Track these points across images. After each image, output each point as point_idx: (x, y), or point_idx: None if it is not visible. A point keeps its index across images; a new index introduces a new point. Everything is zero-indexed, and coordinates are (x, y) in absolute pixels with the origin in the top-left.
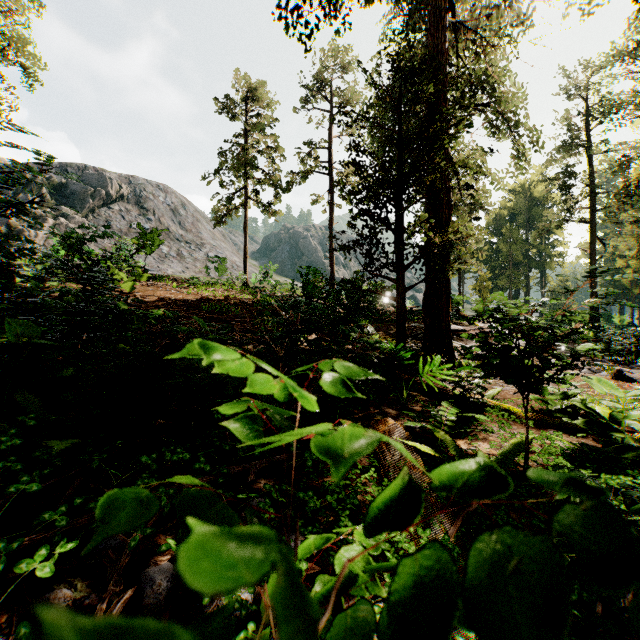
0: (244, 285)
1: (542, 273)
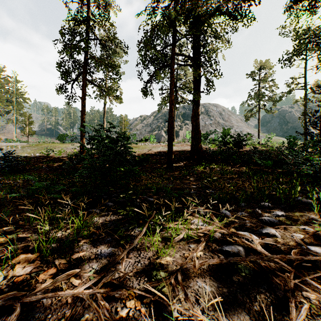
0: (258, 143)
1: None
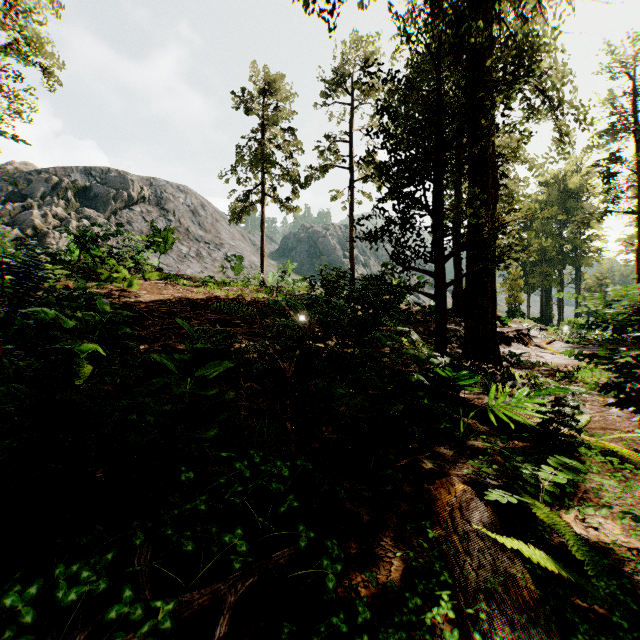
0: (261, 284)
1: (577, 270)
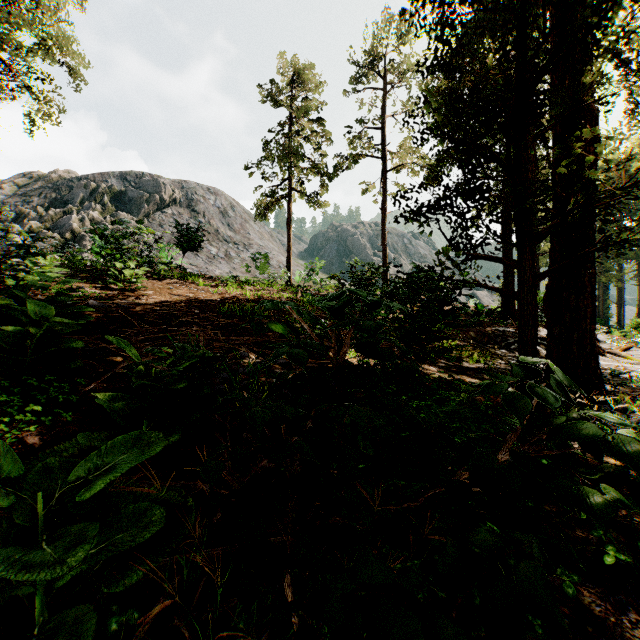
0: (287, 284)
1: (639, 265)
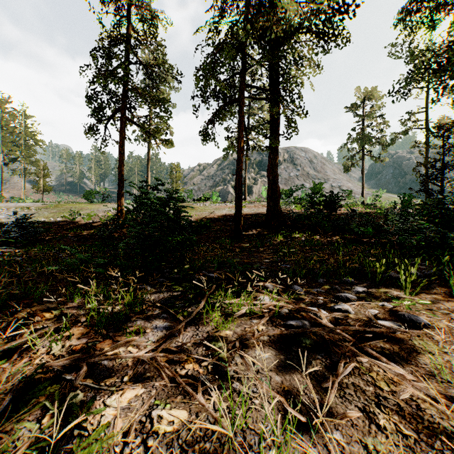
0: (362, 203)
1: None
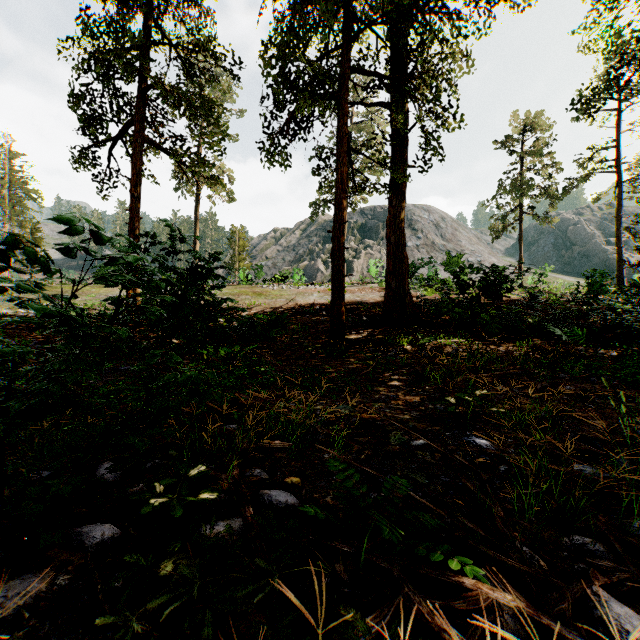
0: (519, 286)
1: None
